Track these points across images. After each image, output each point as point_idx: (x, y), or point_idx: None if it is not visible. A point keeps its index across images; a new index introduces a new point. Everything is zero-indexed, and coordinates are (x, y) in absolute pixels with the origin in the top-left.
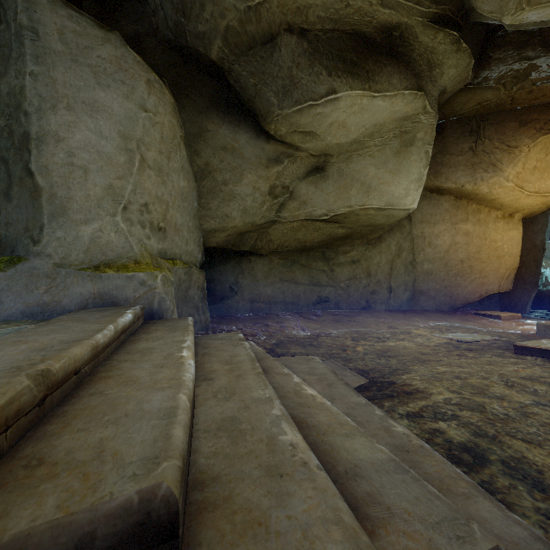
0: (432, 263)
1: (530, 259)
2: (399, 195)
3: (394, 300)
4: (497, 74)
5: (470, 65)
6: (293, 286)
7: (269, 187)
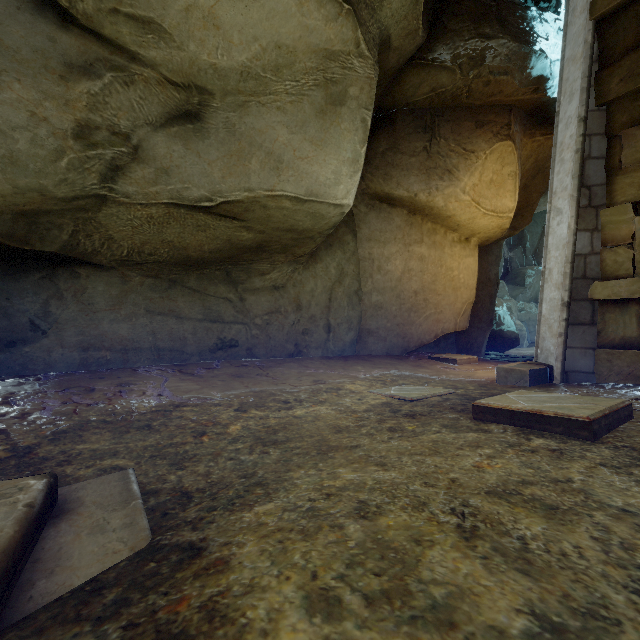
0: (382, 294)
1: (485, 294)
2: (326, 181)
3: (335, 342)
4: (452, 50)
5: (419, 5)
6: (173, 322)
7: (75, 123)
